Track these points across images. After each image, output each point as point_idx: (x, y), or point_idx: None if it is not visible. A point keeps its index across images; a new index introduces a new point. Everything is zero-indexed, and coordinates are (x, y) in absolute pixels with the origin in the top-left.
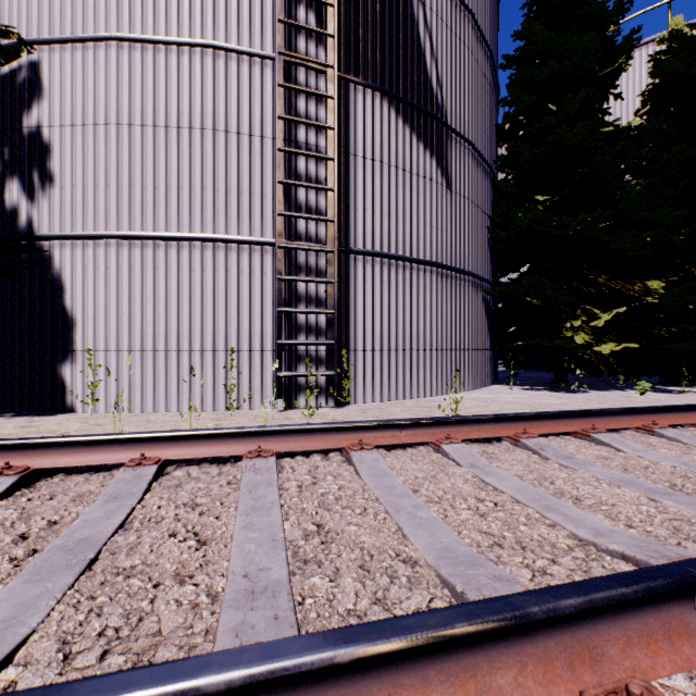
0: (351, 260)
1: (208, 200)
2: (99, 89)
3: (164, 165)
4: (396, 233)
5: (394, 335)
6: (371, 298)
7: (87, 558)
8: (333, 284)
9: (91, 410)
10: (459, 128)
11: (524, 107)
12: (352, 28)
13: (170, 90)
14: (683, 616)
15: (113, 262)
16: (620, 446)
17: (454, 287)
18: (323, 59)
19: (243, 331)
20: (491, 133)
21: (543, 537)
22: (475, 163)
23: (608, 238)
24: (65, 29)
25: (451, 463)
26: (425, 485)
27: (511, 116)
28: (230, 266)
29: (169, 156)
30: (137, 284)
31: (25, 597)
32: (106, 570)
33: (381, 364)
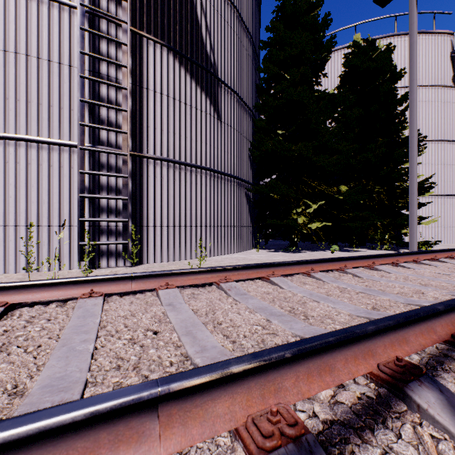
0: (145, 162)
1: (21, 109)
2: None
3: None
4: (179, 146)
5: (178, 216)
6: (160, 190)
7: None
8: (127, 178)
9: None
10: (227, 81)
11: (272, 74)
12: None
13: None
14: (142, 425)
15: None
16: (282, 285)
17: (223, 185)
18: (122, 16)
19: (53, 211)
20: (251, 88)
21: (160, 357)
22: (239, 106)
23: (314, 159)
24: None
25: (158, 303)
26: (116, 322)
27: (265, 80)
28: (41, 161)
29: None
30: None
31: None
32: None
33: (167, 236)
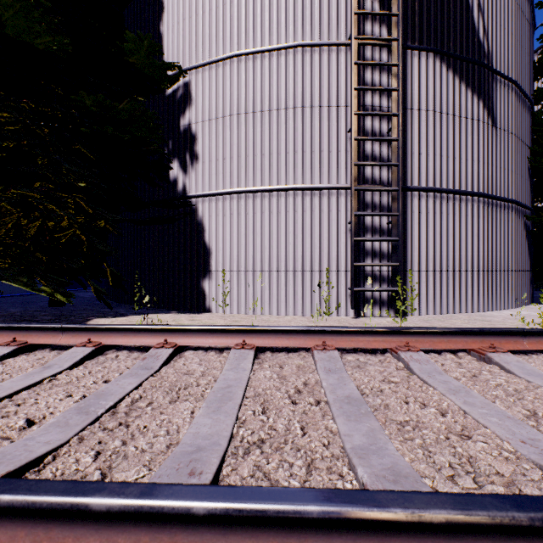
0: (408, 196)
1: (298, 160)
2: (226, 92)
3: (268, 138)
4: (446, 170)
5: (444, 258)
6: (425, 227)
7: (369, 410)
8: (396, 216)
9: (224, 311)
10: (503, 70)
11: None
12: (409, 4)
13: (272, 84)
14: None
15: (235, 210)
16: None
17: (498, 214)
18: (385, 35)
19: (323, 256)
20: (530, 69)
21: None
22: (517, 99)
23: None
24: (205, 57)
25: None
26: None
27: None
28: (313, 208)
29: (271, 131)
30: (250, 224)
31: (362, 430)
32: (386, 420)
33: (433, 283)
